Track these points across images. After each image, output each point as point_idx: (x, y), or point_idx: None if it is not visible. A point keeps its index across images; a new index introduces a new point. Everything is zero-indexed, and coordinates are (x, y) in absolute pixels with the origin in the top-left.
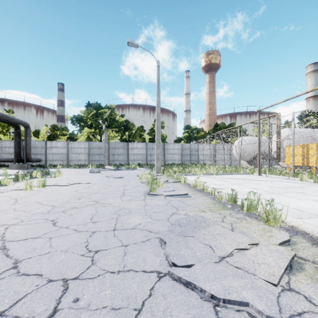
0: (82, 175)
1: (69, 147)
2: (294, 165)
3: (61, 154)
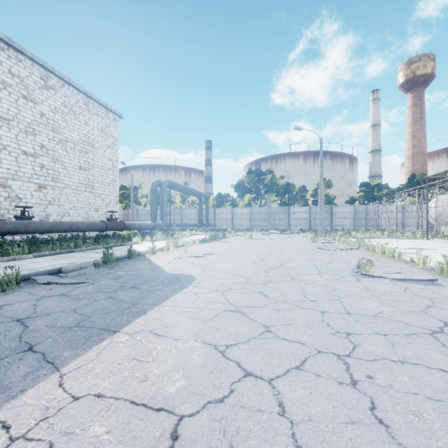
0: (260, 236)
1: (233, 213)
2: None
3: (227, 220)
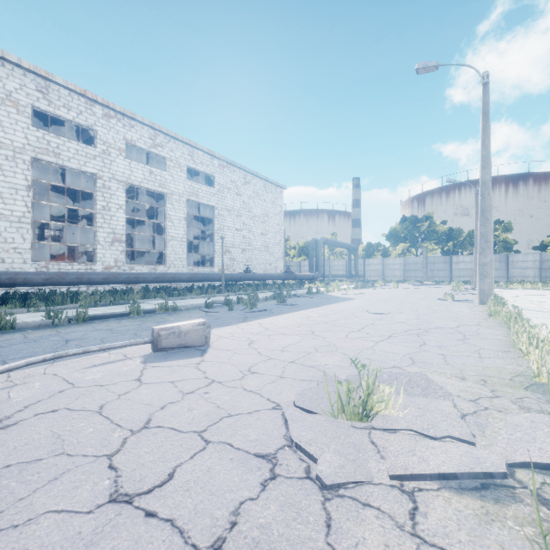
0: (409, 286)
1: (384, 263)
2: None
3: (377, 271)
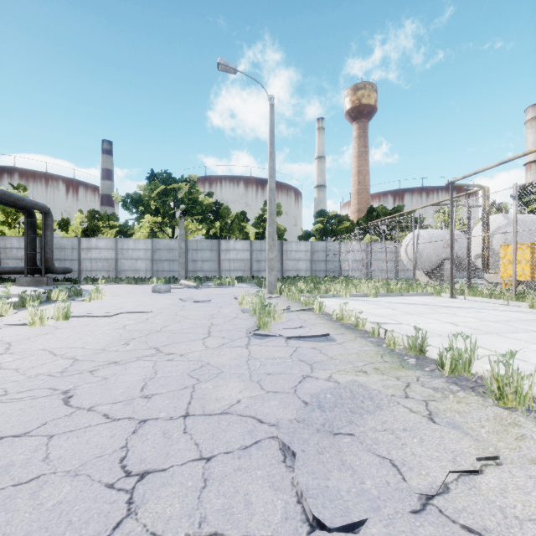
0: (139, 297)
1: (119, 248)
2: (516, 280)
3: (106, 260)
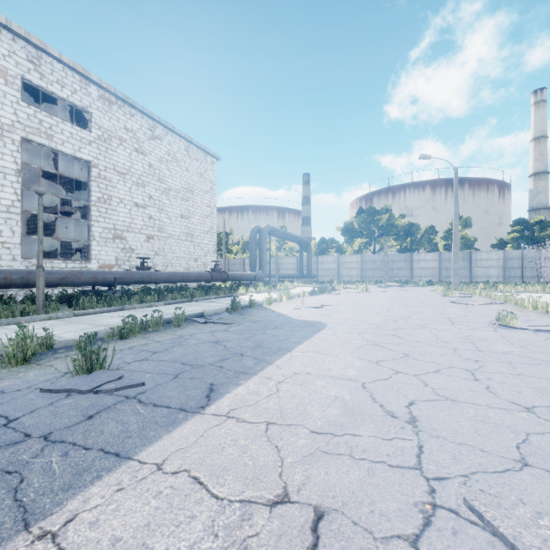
0: (375, 289)
1: (340, 261)
2: None
3: (332, 270)
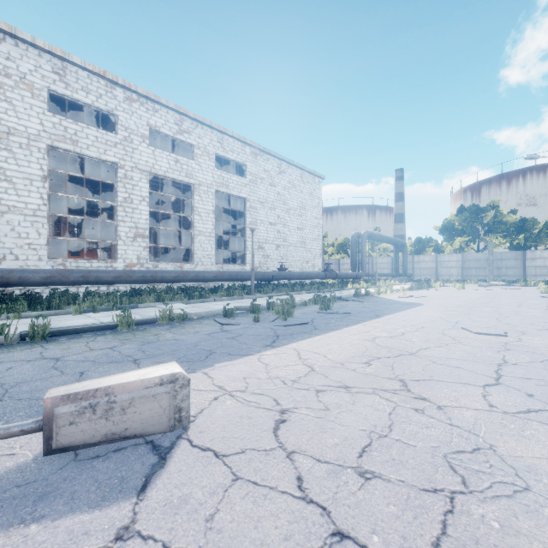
0: (475, 287)
1: (437, 260)
2: None
3: (429, 269)
